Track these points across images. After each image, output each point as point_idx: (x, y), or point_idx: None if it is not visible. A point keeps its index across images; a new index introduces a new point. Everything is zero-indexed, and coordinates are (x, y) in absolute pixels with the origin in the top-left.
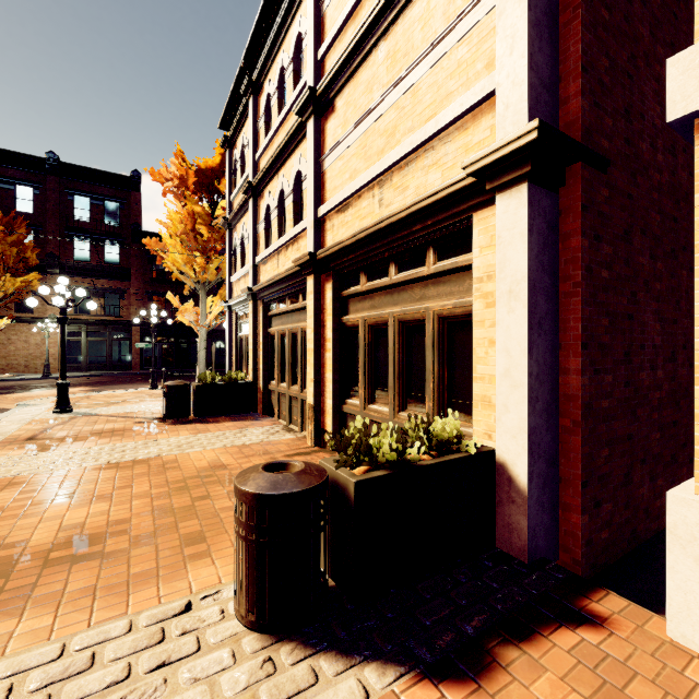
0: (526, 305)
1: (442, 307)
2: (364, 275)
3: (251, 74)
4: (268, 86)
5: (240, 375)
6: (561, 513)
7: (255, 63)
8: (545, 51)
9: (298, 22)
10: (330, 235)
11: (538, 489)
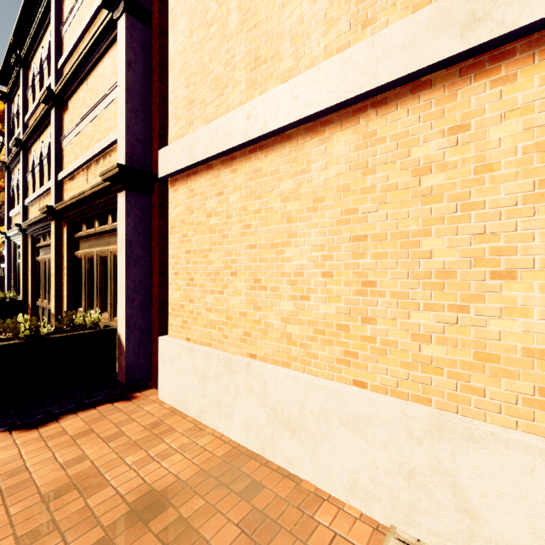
0: (125, 253)
1: (113, 250)
2: (85, 225)
3: (21, 52)
4: (33, 67)
5: (8, 294)
6: (154, 358)
7: (24, 43)
8: (141, 124)
9: (50, 32)
10: (66, 194)
11: (135, 346)
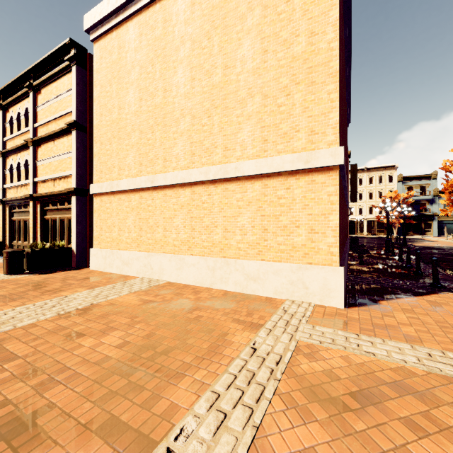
0: (76, 219)
1: (68, 217)
2: (51, 204)
3: (1, 100)
4: (11, 113)
5: None
6: (87, 259)
7: (3, 96)
8: (82, 170)
9: (27, 103)
10: (39, 188)
11: (80, 254)
